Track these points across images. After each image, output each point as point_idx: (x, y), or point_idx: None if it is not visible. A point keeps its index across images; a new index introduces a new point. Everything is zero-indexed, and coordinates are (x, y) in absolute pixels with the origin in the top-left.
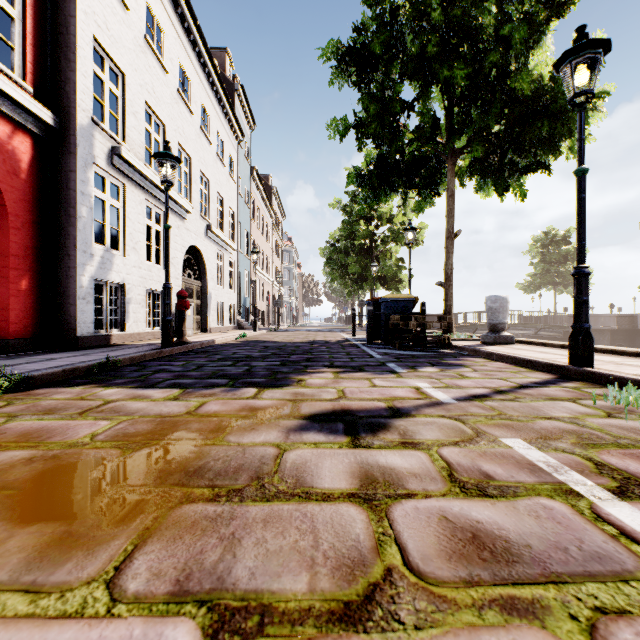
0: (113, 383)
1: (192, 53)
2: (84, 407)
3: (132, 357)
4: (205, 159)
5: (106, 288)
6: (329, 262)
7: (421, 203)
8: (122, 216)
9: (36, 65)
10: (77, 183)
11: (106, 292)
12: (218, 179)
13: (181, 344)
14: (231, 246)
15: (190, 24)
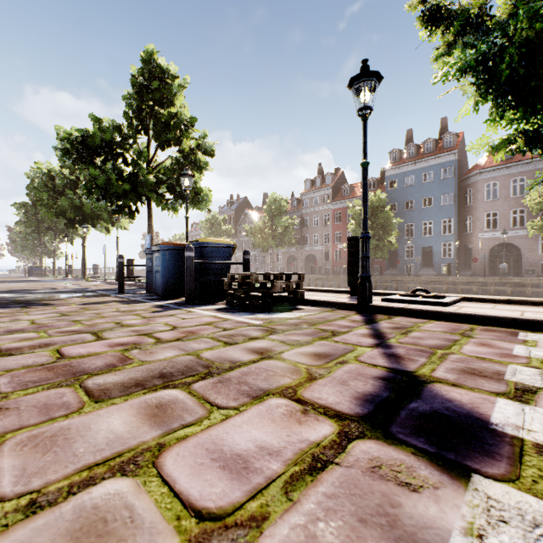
0: None
1: None
2: None
3: None
4: None
5: None
6: (15, 243)
7: (52, 237)
8: None
9: None
10: None
11: None
12: None
13: None
14: None
15: None
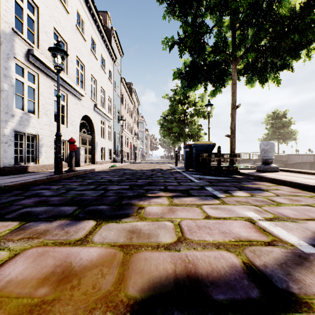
0: None
1: (85, 7)
2: None
3: (23, 182)
4: (94, 68)
5: (25, 137)
6: (162, 127)
7: (214, 91)
8: (37, 93)
9: None
10: (0, 68)
11: (25, 139)
12: (102, 80)
13: (70, 172)
14: (109, 117)
15: None
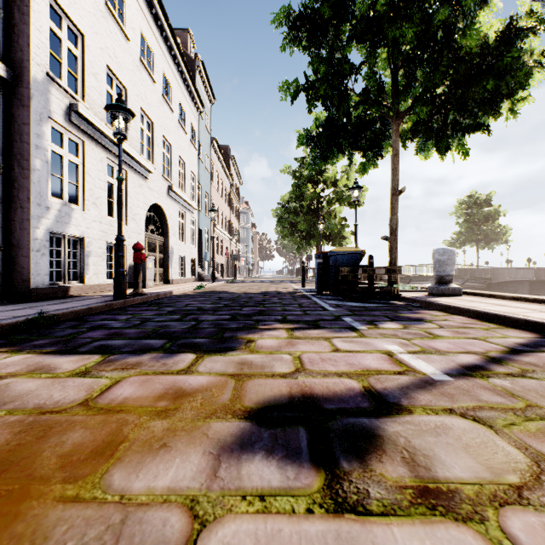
0: (29, 345)
1: (154, 26)
2: None
3: (75, 311)
4: (167, 125)
5: (64, 241)
6: (280, 221)
7: (365, 164)
8: (82, 172)
9: None
10: (30, 136)
11: (64, 245)
12: (180, 145)
13: (136, 295)
14: (192, 206)
15: None
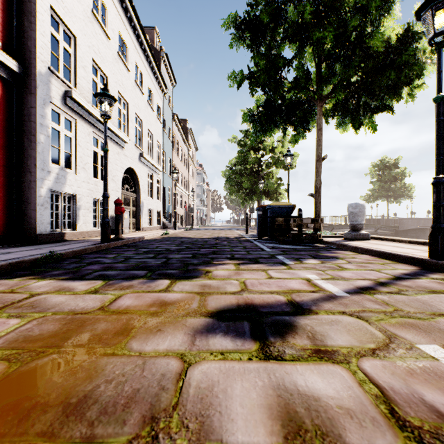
0: (48, 275)
1: (129, 27)
2: (7, 301)
3: (74, 251)
4: (139, 105)
5: (61, 197)
6: (228, 180)
7: (296, 136)
8: (74, 143)
9: (4, 25)
10: (36, 116)
11: (61, 200)
12: (148, 120)
13: (117, 240)
14: (158, 168)
15: (127, 5)
